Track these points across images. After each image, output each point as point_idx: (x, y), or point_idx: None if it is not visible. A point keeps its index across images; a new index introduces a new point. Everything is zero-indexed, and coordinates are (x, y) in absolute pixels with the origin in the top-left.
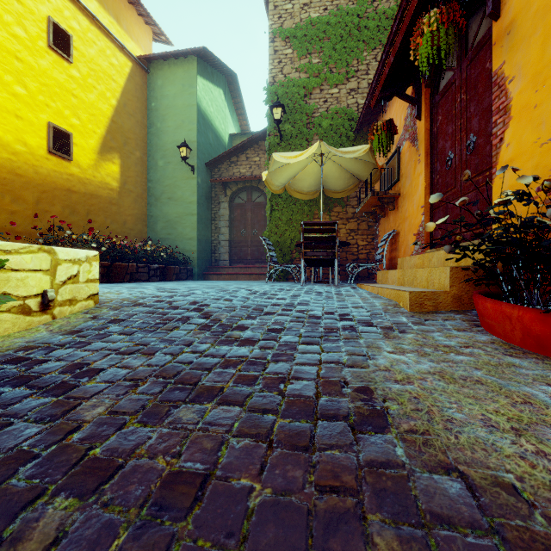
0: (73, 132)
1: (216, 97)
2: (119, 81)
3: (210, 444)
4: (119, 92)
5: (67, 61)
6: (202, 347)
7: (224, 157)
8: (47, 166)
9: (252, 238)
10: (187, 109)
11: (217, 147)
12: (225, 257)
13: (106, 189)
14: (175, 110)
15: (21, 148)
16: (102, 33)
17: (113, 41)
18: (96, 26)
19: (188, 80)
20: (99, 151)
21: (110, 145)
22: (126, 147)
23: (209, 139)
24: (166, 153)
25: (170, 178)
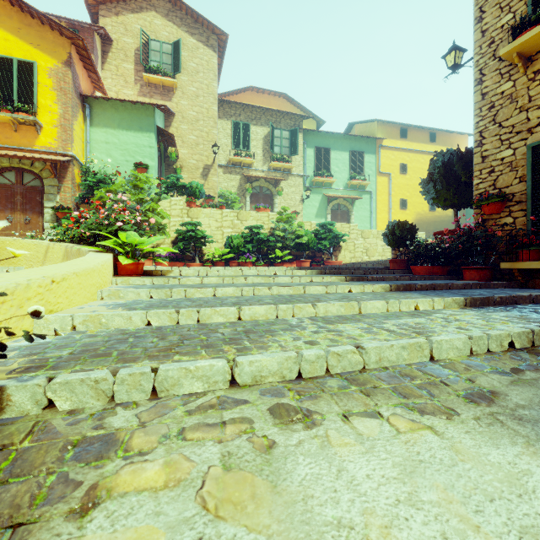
0: None
1: None
2: None
3: None
4: None
5: None
6: None
7: None
8: (429, 215)
9: None
10: None
11: None
12: None
13: (447, 217)
14: None
15: (422, 213)
16: None
17: None
18: None
19: None
20: None
21: None
22: None
23: None
24: None
25: None
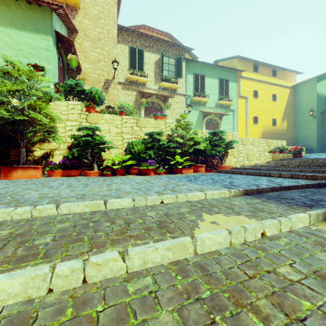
0: (276, 118)
1: (325, 83)
2: (286, 97)
3: None
4: (286, 101)
5: (275, 101)
6: None
7: None
8: (272, 129)
9: None
10: (311, 96)
11: (325, 103)
12: None
13: (283, 130)
14: (306, 98)
15: (268, 126)
16: (282, 87)
17: (285, 87)
18: (281, 86)
19: (312, 86)
20: (281, 120)
21: (284, 117)
22: (288, 116)
23: (322, 102)
24: (302, 113)
25: (304, 121)
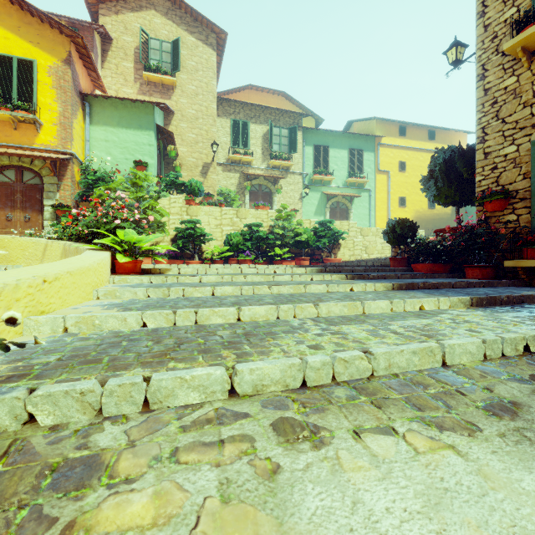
0: None
1: None
2: None
3: None
4: None
5: None
6: None
7: None
8: (427, 213)
9: None
10: None
11: None
12: None
13: (446, 215)
14: None
15: (421, 210)
16: None
17: None
18: None
19: None
20: None
21: None
22: None
23: None
24: None
25: None
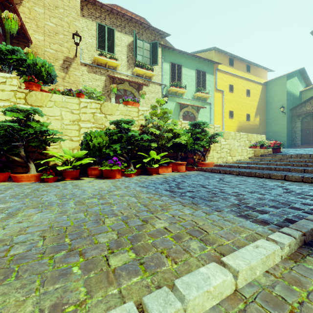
0: (250, 113)
1: (293, 82)
2: (259, 93)
3: (309, 152)
4: (259, 97)
5: (249, 97)
6: (305, 151)
7: (298, 105)
8: (246, 124)
9: (312, 134)
10: (282, 93)
11: (294, 100)
12: (298, 142)
13: (256, 126)
14: (277, 95)
15: (242, 121)
16: (255, 83)
17: (257, 83)
18: (254, 82)
19: (282, 84)
20: (254, 116)
21: (257, 113)
22: (260, 112)
23: (291, 99)
24: (273, 110)
25: (275, 117)
